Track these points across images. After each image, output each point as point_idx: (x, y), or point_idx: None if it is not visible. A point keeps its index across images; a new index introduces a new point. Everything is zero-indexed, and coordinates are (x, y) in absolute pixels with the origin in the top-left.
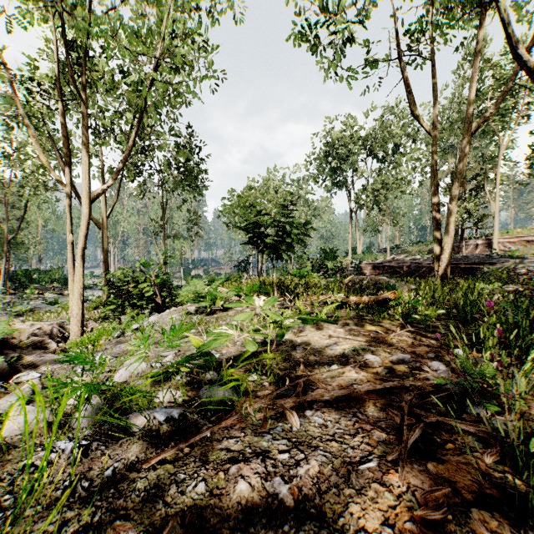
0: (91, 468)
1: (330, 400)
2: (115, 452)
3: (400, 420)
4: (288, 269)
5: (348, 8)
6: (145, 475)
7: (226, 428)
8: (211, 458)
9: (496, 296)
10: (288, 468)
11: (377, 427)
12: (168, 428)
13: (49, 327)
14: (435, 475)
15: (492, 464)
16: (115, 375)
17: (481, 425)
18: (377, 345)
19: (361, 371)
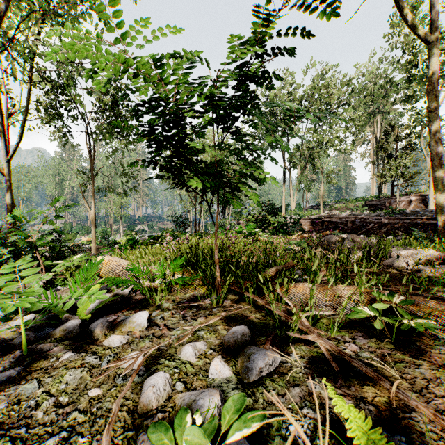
0: None
1: None
2: None
3: None
4: (226, 224)
5: None
6: None
7: None
8: None
9: None
10: None
11: None
12: None
13: None
14: None
15: None
16: None
17: None
18: None
19: None
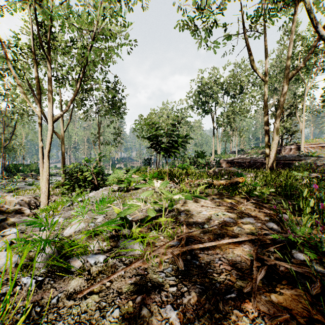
0: (42, 297)
1: (203, 249)
2: (60, 286)
3: (250, 263)
4: (175, 163)
5: (212, 3)
6: (79, 302)
7: (135, 268)
8: (124, 290)
9: (304, 180)
10: (176, 298)
11: (235, 268)
12: (96, 268)
13: (28, 199)
14: (276, 303)
15: (315, 295)
16: (64, 231)
17: (305, 267)
18: (232, 211)
19: (223, 229)
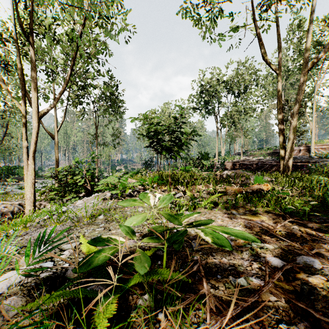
0: None
1: None
2: None
3: None
4: (177, 165)
5: None
6: None
7: None
8: None
9: None
10: None
11: None
12: None
13: (12, 206)
14: None
15: None
16: None
17: None
18: (275, 242)
19: (279, 293)
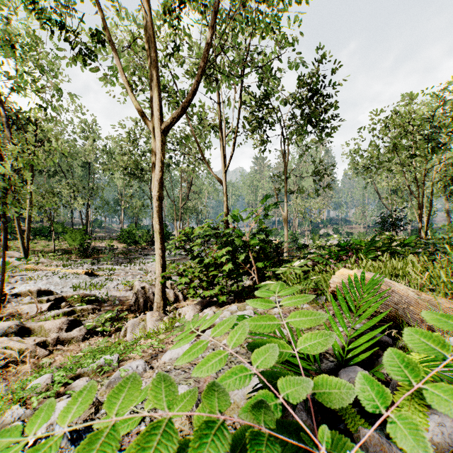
0: None
1: None
2: None
3: None
4: None
5: None
6: None
7: None
8: None
9: None
10: None
11: None
12: None
13: (148, 288)
14: None
15: None
16: None
17: None
18: None
19: None
